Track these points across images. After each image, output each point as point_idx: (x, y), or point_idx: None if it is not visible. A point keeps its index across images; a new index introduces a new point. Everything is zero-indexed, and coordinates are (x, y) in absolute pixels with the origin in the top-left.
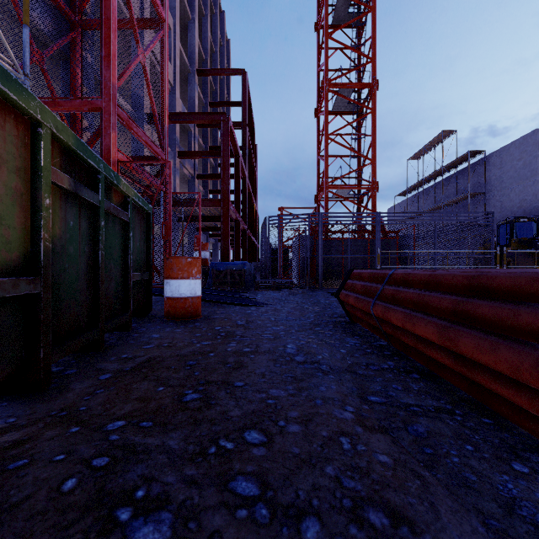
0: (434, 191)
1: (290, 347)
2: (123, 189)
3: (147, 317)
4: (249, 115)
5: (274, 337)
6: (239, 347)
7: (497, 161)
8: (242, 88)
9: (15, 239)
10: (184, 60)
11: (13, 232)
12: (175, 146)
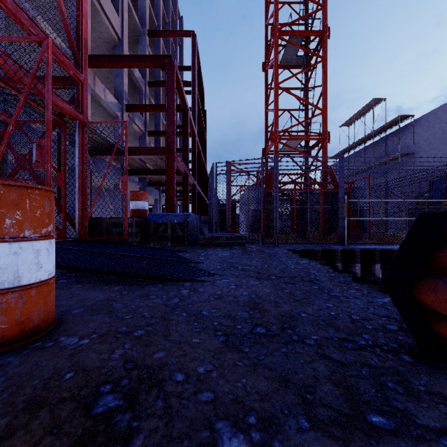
0: (363, 154)
1: None
2: None
3: None
4: (199, 79)
5: None
6: None
7: (425, 124)
8: (192, 49)
9: None
10: (135, 18)
11: None
12: (123, 99)
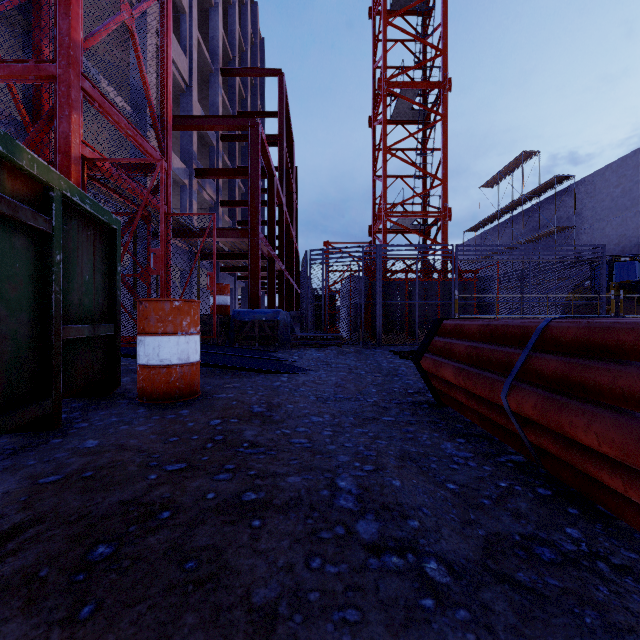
0: (511, 225)
1: (343, 487)
2: (30, 170)
3: (112, 395)
4: (287, 129)
5: (312, 445)
6: (234, 487)
7: (589, 188)
8: (279, 92)
9: None
10: (205, 55)
11: None
12: (192, 163)
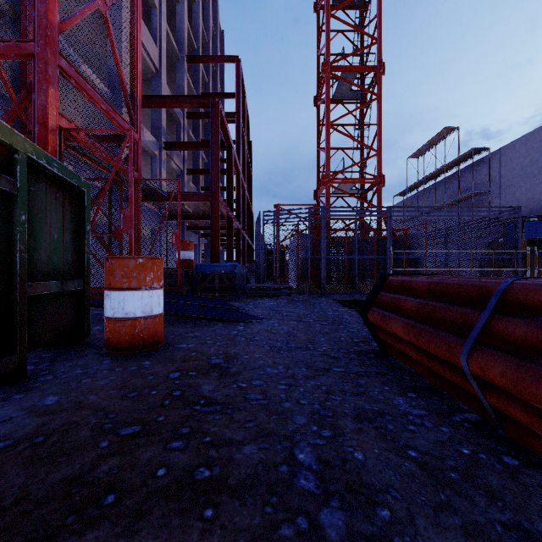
0: (434, 191)
1: (303, 461)
2: None
3: (81, 345)
4: (243, 108)
5: (267, 402)
6: (187, 460)
7: (502, 158)
8: (236, 76)
9: None
10: (172, 44)
11: None
12: (161, 136)
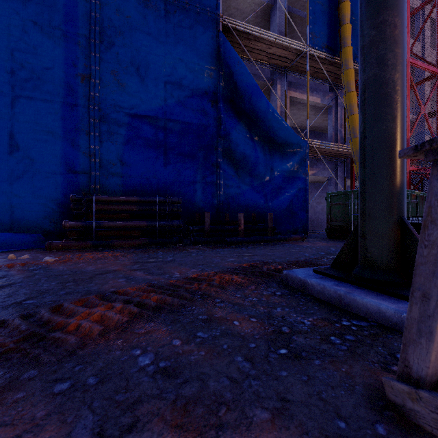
0: None
1: None
2: (415, 194)
3: None
4: None
5: None
6: None
7: None
8: None
9: None
10: None
11: None
12: None
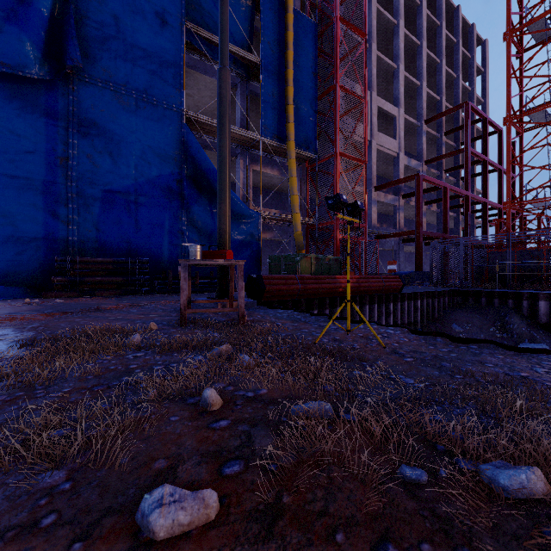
0: None
1: None
2: (328, 258)
3: None
4: (484, 129)
5: None
6: None
7: None
8: (465, 118)
9: (309, 272)
10: (412, 122)
11: (309, 271)
12: (399, 193)
